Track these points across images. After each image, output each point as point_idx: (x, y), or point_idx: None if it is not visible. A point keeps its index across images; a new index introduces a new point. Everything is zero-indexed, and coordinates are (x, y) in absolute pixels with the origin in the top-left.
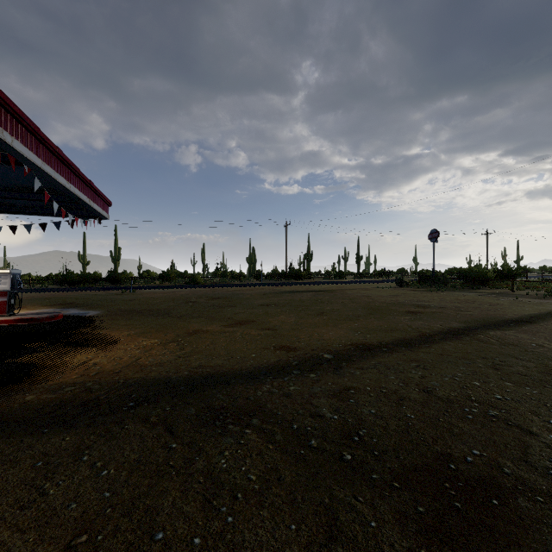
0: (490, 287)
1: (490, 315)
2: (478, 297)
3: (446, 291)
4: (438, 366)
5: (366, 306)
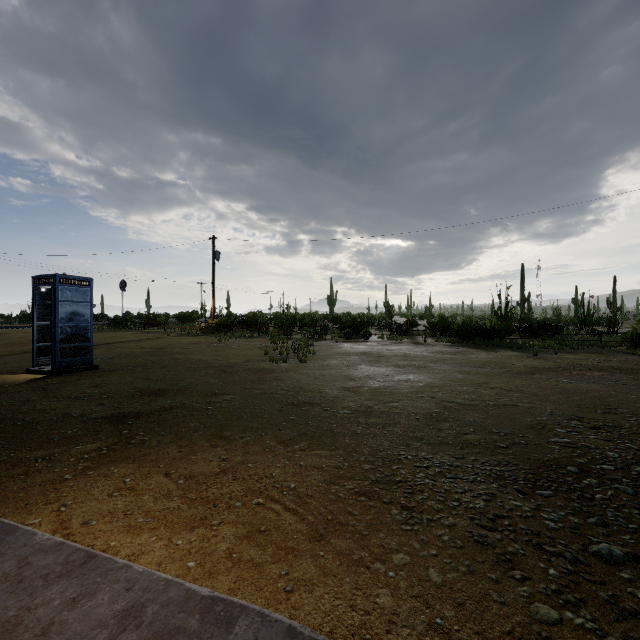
0: (157, 328)
1: (100, 342)
2: (126, 334)
3: (116, 332)
4: (4, 359)
5: (9, 343)
